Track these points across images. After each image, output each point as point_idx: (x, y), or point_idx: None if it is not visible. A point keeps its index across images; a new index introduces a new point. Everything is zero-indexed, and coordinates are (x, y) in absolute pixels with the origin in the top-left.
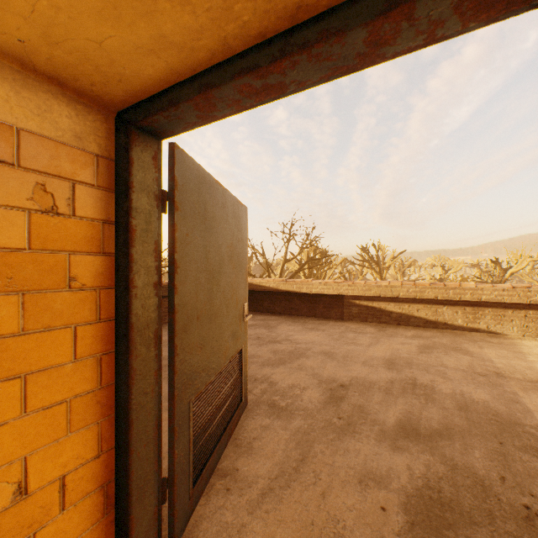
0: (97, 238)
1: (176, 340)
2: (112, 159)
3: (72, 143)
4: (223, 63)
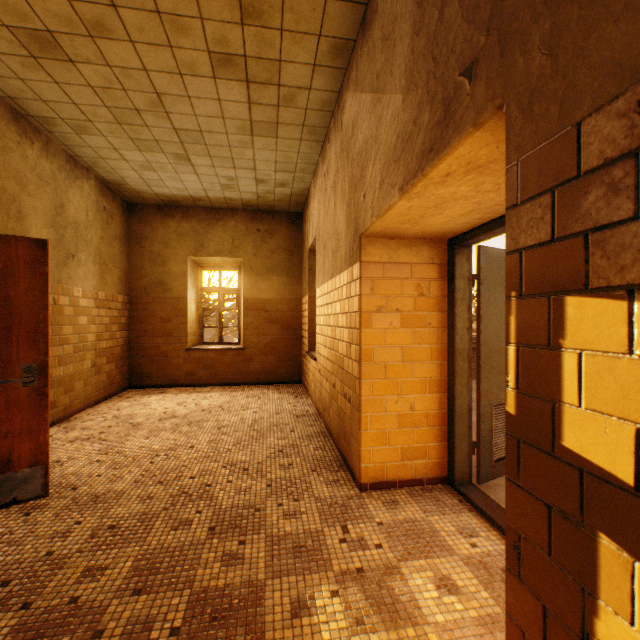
0: (438, 304)
1: (481, 362)
2: (445, 264)
3: (428, 262)
4: (496, 219)
